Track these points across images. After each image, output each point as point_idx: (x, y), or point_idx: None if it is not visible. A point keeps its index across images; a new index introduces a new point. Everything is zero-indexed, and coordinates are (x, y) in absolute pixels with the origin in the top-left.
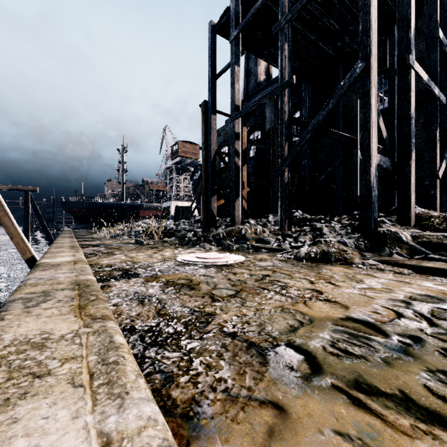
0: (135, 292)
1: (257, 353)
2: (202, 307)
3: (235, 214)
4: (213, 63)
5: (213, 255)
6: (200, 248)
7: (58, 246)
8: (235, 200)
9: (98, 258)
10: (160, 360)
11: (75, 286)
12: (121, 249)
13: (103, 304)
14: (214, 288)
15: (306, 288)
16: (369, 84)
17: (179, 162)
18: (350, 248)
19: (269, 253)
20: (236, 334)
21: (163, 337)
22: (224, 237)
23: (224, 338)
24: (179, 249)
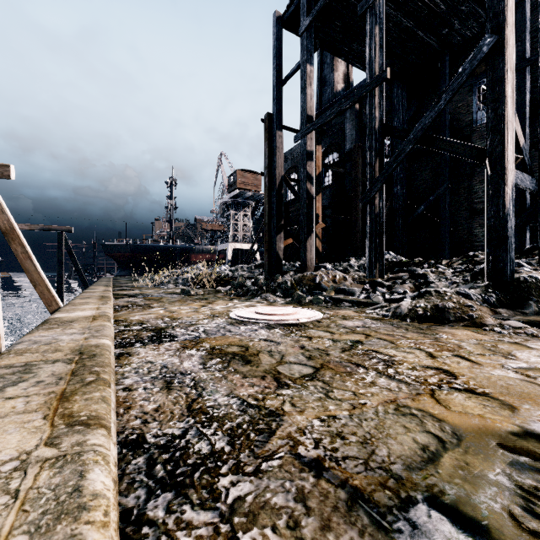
0: (163, 367)
1: (371, 525)
2: (261, 398)
3: (306, 257)
4: (278, 65)
5: (278, 310)
6: (262, 300)
7: (86, 296)
8: (307, 239)
9: (129, 312)
10: (171, 531)
11: (75, 356)
12: (161, 301)
13: (102, 392)
14: (281, 361)
15: (426, 366)
16: (502, 67)
17: (238, 195)
18: (476, 302)
19: (354, 307)
20: (322, 463)
21: (187, 465)
22: (293, 285)
23: (300, 474)
24: (234, 301)
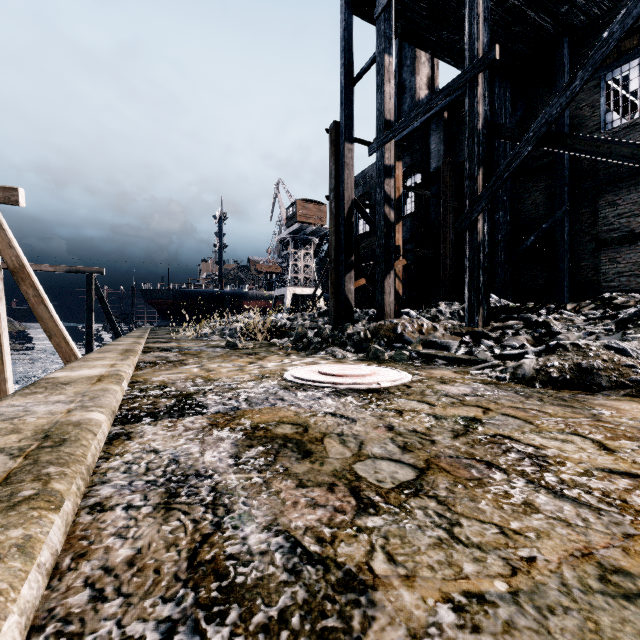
0: (172, 461)
1: None
2: (327, 537)
3: (384, 301)
4: (348, 61)
5: (350, 369)
6: (327, 355)
7: (107, 349)
8: (385, 277)
9: (154, 370)
10: None
11: (33, 443)
12: (199, 356)
13: (30, 525)
14: (359, 454)
15: (609, 470)
16: None
17: (298, 230)
18: (637, 360)
19: (452, 366)
20: None
21: None
22: (367, 337)
23: None
24: (291, 357)
